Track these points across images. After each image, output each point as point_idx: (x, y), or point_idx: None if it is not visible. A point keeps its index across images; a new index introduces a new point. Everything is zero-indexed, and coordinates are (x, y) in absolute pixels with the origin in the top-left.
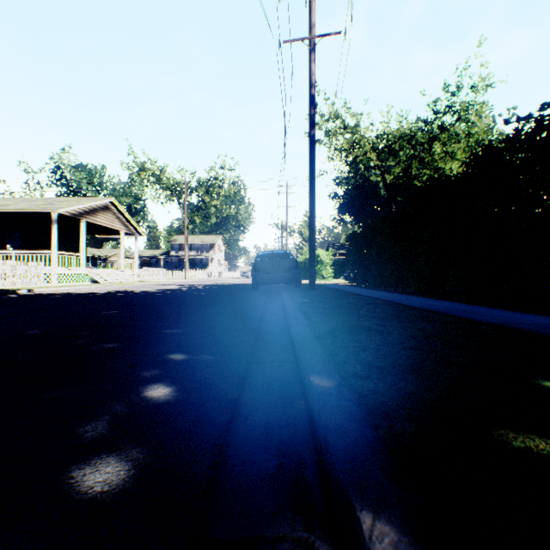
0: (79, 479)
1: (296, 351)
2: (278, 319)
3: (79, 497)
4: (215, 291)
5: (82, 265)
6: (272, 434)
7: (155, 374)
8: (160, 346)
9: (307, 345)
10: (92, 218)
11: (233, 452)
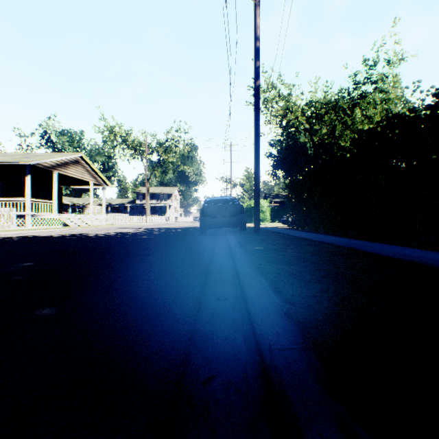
0: None
1: None
2: (227, 278)
3: None
4: (165, 235)
5: (54, 210)
6: None
7: None
8: None
9: None
10: (63, 170)
11: None
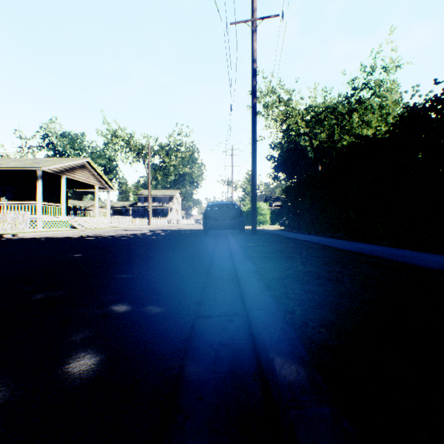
0: None
1: (245, 302)
2: (225, 262)
3: None
4: (171, 236)
5: (62, 213)
6: None
7: (87, 334)
8: (106, 294)
9: (258, 296)
10: (71, 175)
11: None
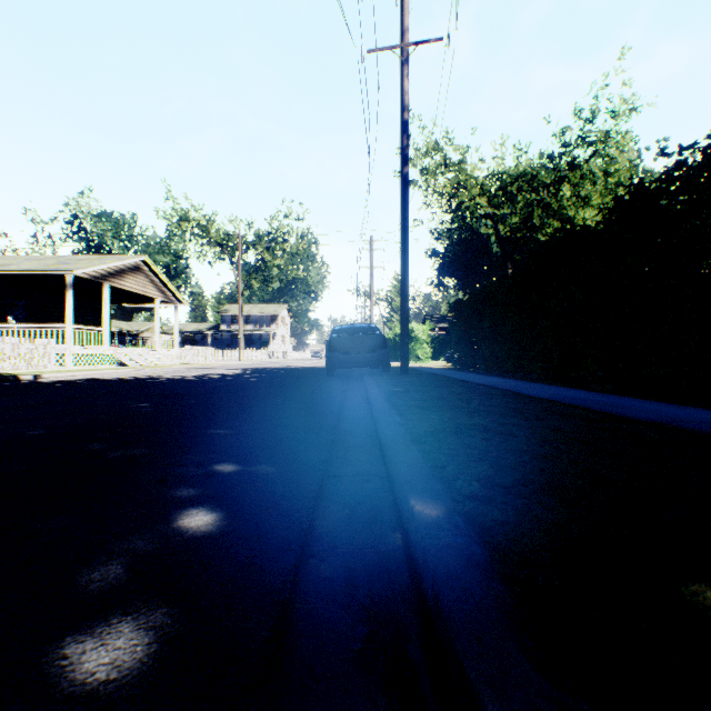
0: (75, 660)
1: (387, 461)
2: (361, 414)
3: (72, 690)
4: (278, 377)
5: (105, 342)
6: (358, 585)
7: (194, 493)
8: (203, 453)
9: (402, 452)
10: (118, 282)
11: (301, 614)
